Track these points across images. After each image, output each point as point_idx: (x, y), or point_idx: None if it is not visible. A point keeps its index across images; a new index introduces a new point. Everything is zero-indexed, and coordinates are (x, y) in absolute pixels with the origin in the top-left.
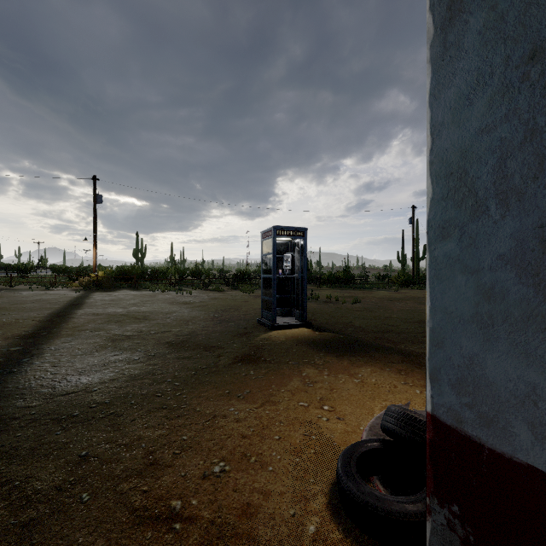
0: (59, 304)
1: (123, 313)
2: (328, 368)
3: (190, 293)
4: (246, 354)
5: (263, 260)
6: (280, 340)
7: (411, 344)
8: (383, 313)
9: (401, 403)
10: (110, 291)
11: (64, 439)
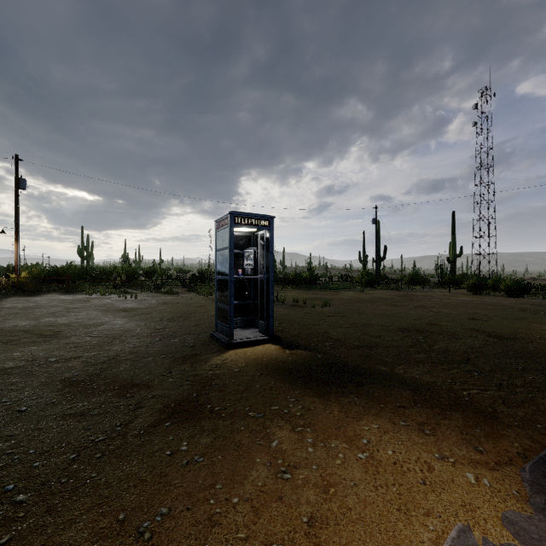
0: None
1: (26, 328)
2: (312, 426)
3: (135, 297)
4: (184, 399)
5: (217, 257)
6: (238, 367)
7: (409, 365)
8: (358, 319)
9: (461, 523)
10: (33, 295)
11: None
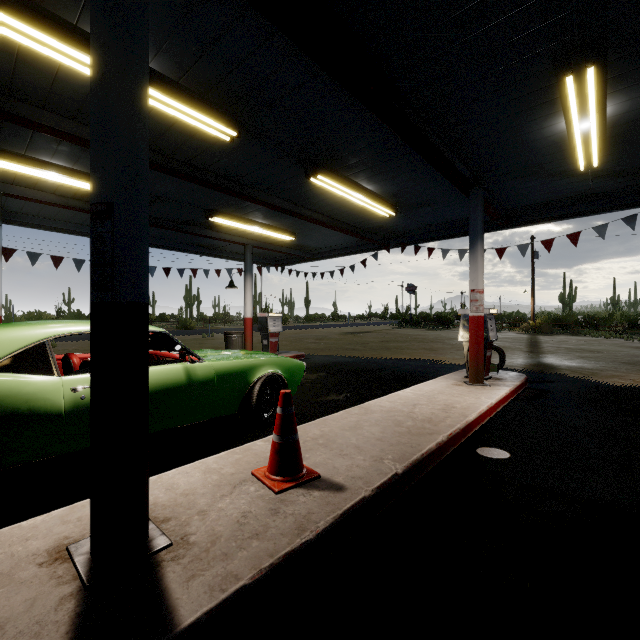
0: (522, 340)
1: (576, 348)
2: None
3: None
4: None
5: None
6: None
7: None
8: None
9: None
10: (550, 335)
11: (585, 370)
